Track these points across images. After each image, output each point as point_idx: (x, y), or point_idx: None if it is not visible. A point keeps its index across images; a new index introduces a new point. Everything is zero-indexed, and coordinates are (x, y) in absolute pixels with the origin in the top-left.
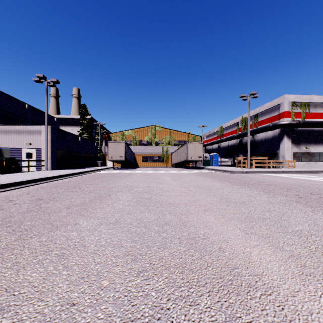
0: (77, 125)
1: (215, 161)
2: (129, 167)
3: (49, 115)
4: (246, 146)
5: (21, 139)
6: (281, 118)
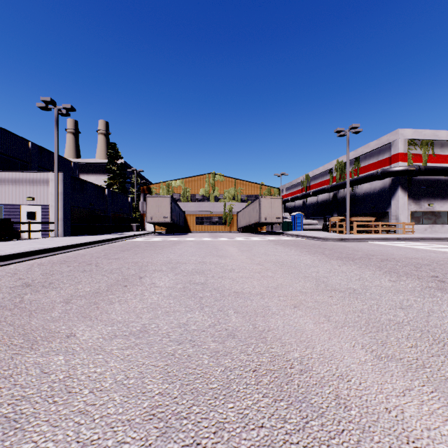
0: (104, 173)
1: (299, 224)
2: (177, 232)
3: (63, 159)
4: (342, 202)
5: (19, 191)
6: (394, 163)
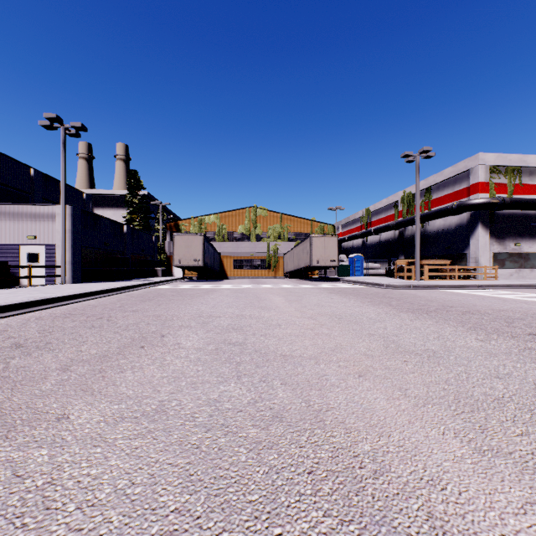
0: (123, 206)
1: (357, 268)
2: (211, 277)
3: (74, 189)
4: (410, 242)
5: (19, 228)
6: (473, 194)
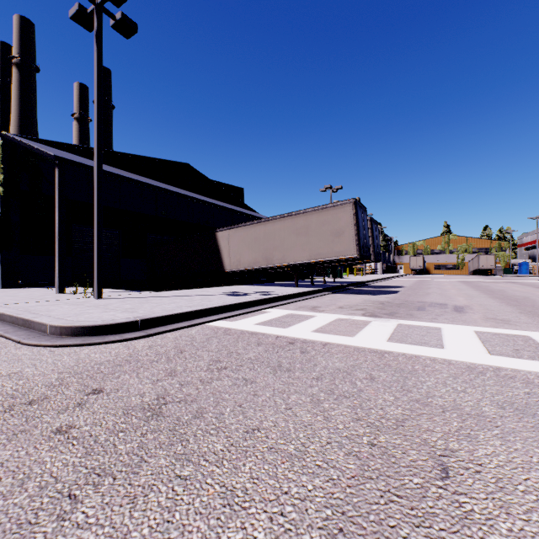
0: None
1: (524, 269)
2: None
3: None
4: None
5: None
6: None
